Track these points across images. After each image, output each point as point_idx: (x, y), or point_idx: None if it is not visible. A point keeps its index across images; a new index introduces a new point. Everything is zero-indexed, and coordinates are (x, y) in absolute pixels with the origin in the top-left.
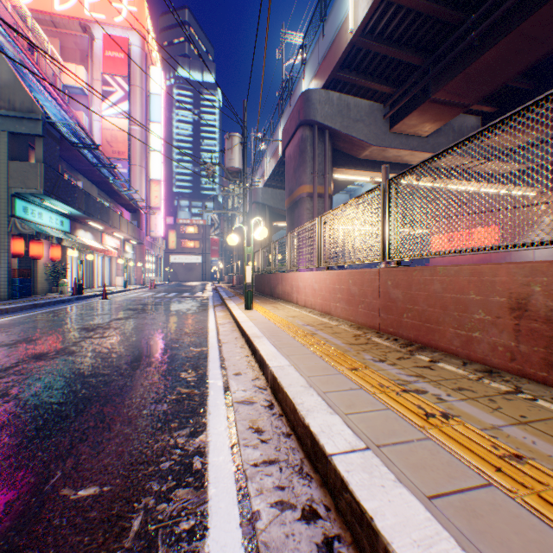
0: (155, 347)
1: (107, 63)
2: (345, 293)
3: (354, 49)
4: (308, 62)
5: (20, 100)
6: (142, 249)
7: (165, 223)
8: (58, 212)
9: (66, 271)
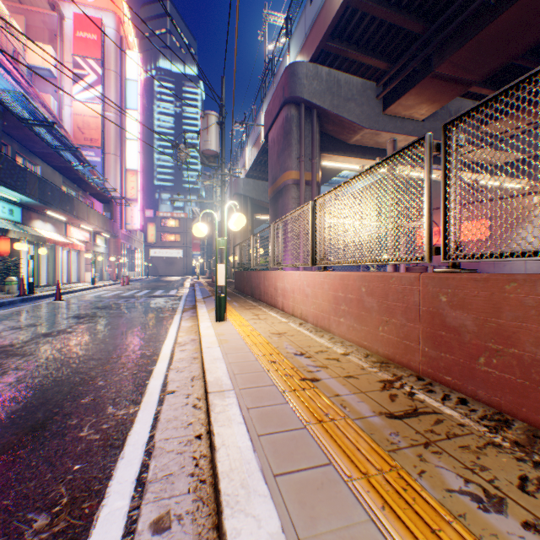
0: (48, 408)
1: (78, 44)
2: (354, 305)
3: (348, 12)
4: (293, 35)
5: None
6: (117, 242)
7: (144, 216)
8: (5, 199)
9: (17, 267)
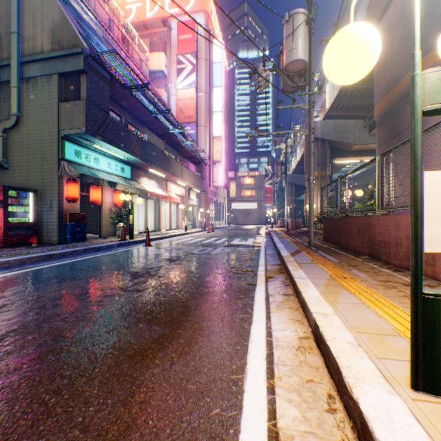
0: None
1: (180, 46)
2: None
3: None
4: None
5: (66, 39)
6: (205, 197)
7: (226, 176)
8: (118, 159)
9: (127, 216)
